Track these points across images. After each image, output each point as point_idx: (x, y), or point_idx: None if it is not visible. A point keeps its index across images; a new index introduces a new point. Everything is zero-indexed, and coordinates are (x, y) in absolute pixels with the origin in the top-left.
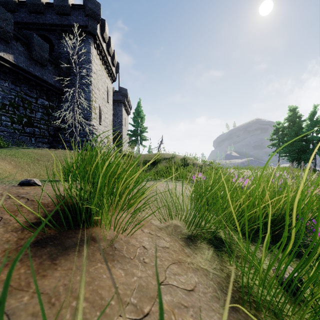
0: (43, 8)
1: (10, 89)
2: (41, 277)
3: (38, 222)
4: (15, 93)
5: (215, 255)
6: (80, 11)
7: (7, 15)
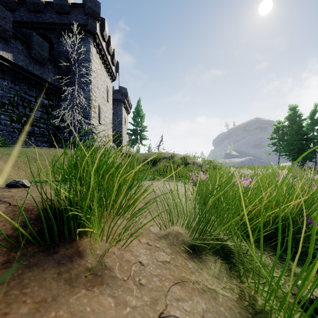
0: (43, 7)
1: (9, 88)
2: (1, 317)
3: (14, 233)
4: (15, 92)
5: (223, 269)
6: (79, 10)
7: (6, 13)
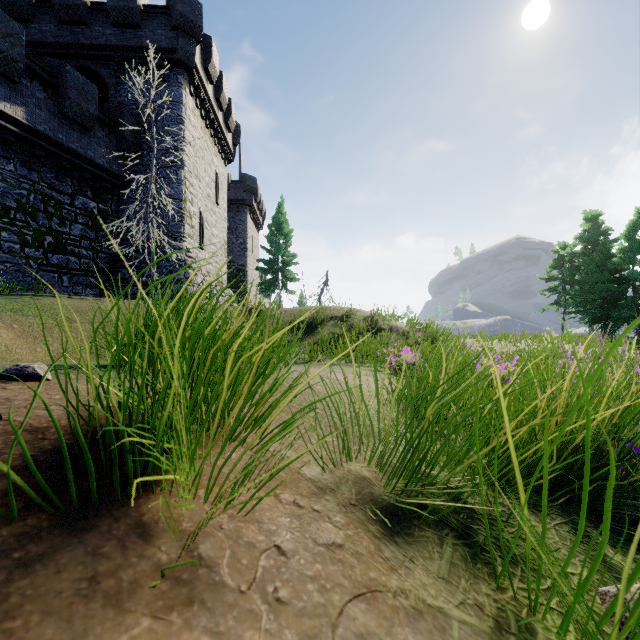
0: (87, 14)
1: (18, 177)
2: None
3: (1, 485)
4: (29, 185)
5: (459, 559)
6: (160, 20)
7: (12, 26)
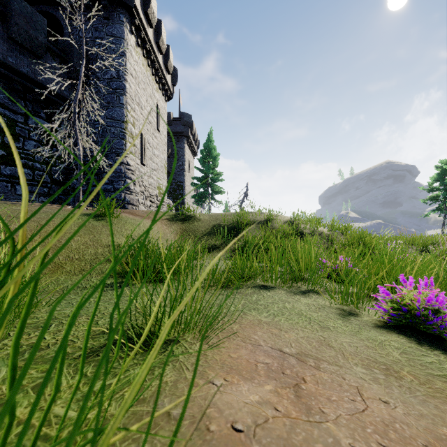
0: None
1: None
2: None
3: None
4: None
5: None
6: None
7: None
